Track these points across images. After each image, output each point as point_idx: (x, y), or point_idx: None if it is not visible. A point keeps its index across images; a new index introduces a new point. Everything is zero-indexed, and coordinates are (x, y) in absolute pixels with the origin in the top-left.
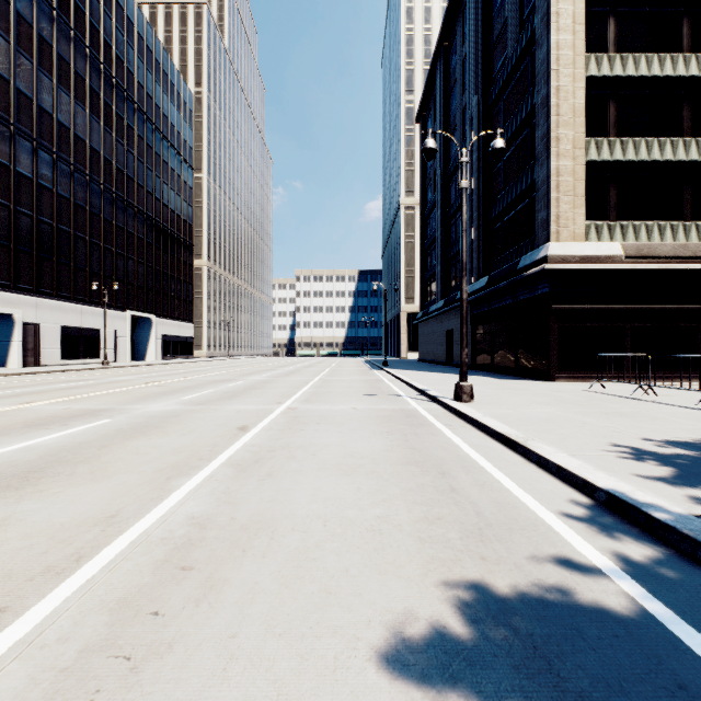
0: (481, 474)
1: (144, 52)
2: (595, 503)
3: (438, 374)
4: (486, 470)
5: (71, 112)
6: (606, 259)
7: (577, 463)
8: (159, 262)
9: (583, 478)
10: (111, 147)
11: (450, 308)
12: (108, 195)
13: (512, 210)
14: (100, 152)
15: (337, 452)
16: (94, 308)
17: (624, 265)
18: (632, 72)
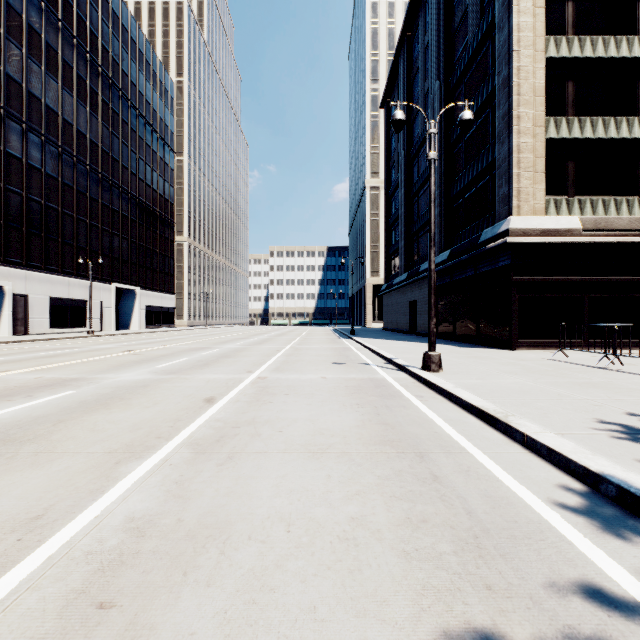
0: (463, 457)
1: (128, 42)
2: (602, 497)
3: (403, 342)
4: (468, 451)
5: (59, 97)
6: (565, 232)
7: (571, 446)
8: (142, 238)
9: (583, 465)
10: (97, 130)
11: (413, 280)
12: (95, 175)
13: (472, 187)
14: (86, 135)
15: (306, 429)
16: (81, 280)
17: (583, 238)
18: (590, 54)
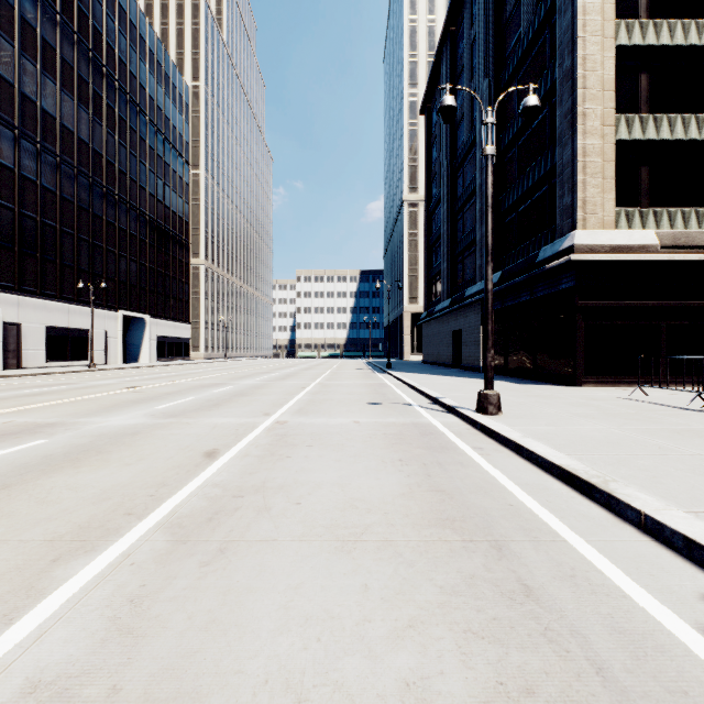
0: (559, 550)
1: (136, 41)
2: None
3: (447, 377)
4: (564, 539)
5: (57, 100)
6: (639, 249)
7: None
8: (153, 260)
9: None
10: (101, 139)
11: (458, 307)
12: (98, 189)
13: (527, 199)
14: (89, 144)
15: (333, 499)
16: (83, 307)
17: (661, 256)
18: (667, 41)
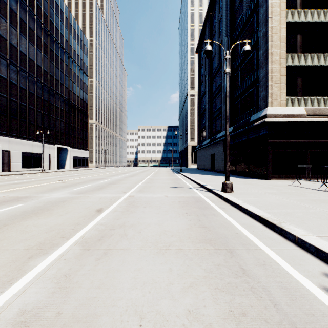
0: (258, 253)
1: (63, 19)
2: None
3: (208, 175)
4: (260, 248)
5: (27, 47)
6: (297, 116)
7: None
8: (71, 121)
9: None
10: (47, 64)
11: (213, 143)
12: (46, 88)
13: (245, 93)
14: (41, 67)
15: (155, 231)
16: (39, 143)
17: (307, 119)
18: (310, 19)
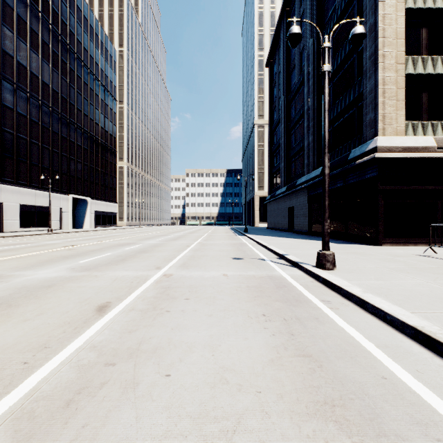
0: None
1: (81, 19)
2: None
3: (286, 238)
4: None
5: (28, 56)
6: (423, 149)
7: None
8: (92, 162)
9: None
10: (57, 82)
11: (292, 191)
12: (56, 115)
13: (340, 118)
14: (49, 85)
15: (203, 369)
16: (45, 192)
17: (438, 154)
18: (440, 5)
